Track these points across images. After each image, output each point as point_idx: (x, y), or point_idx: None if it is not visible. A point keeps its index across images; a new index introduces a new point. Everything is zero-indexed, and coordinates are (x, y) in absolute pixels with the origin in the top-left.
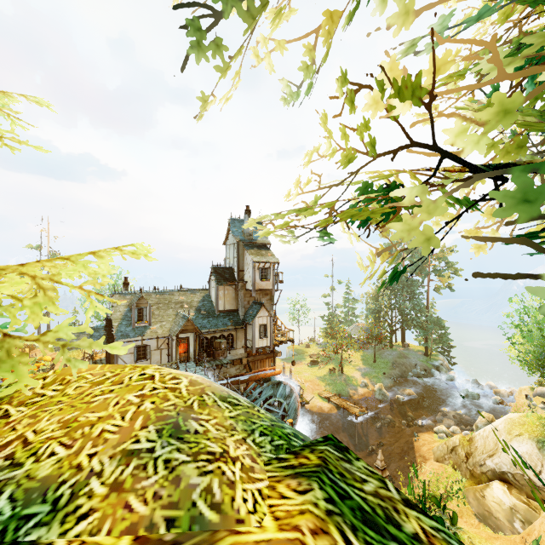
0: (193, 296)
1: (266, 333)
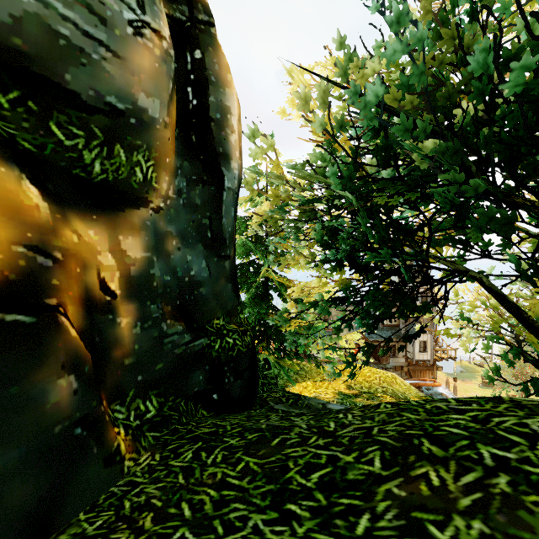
0: None
1: (425, 348)
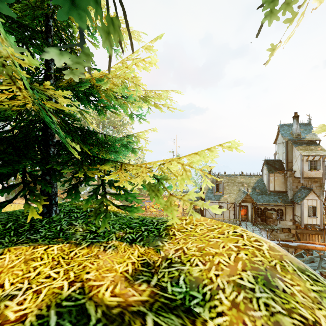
0: (250, 179)
1: (315, 213)
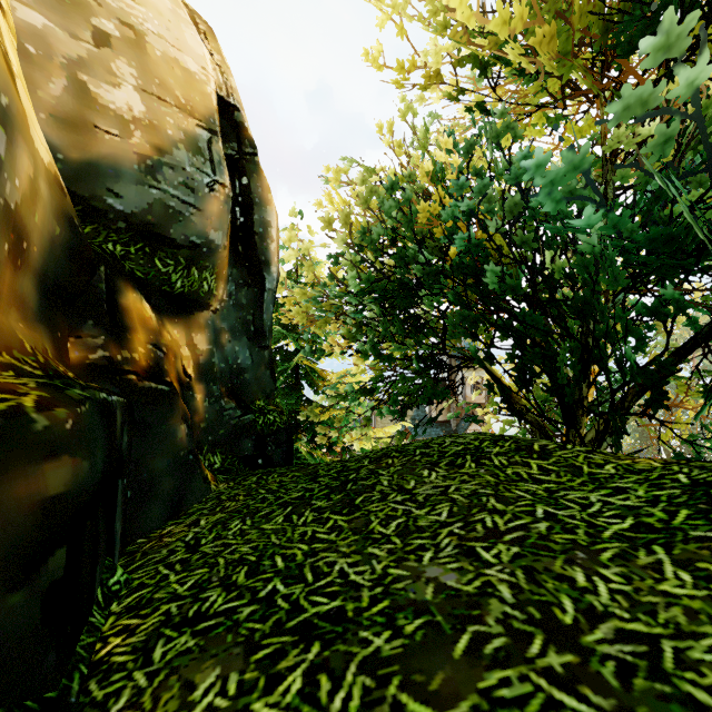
0: None
1: None
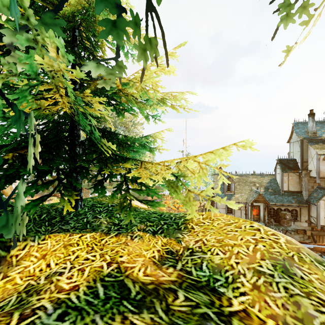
0: (262, 179)
1: None
